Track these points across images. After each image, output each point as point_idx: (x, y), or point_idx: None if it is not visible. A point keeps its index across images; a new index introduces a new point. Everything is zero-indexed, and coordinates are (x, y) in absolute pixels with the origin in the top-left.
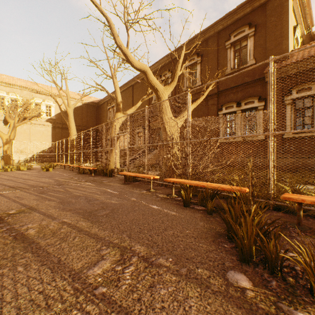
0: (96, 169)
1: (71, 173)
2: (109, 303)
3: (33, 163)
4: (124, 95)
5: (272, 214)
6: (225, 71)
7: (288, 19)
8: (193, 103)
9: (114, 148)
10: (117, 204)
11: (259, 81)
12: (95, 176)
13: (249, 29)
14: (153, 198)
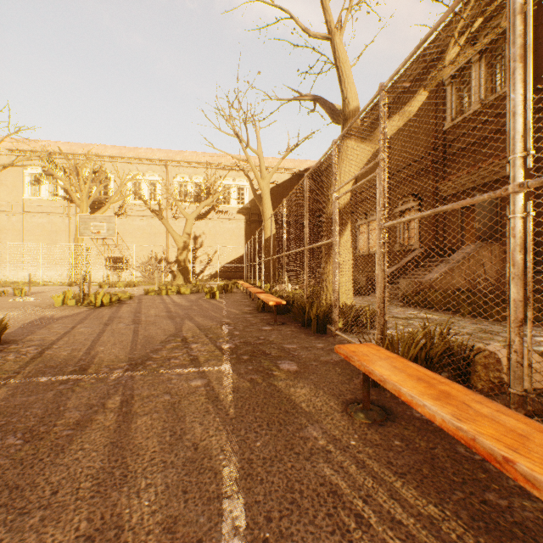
0: (290, 301)
1: (238, 309)
2: None
3: (216, 281)
4: None
5: None
6: None
7: None
8: None
9: (331, 240)
10: None
11: None
12: (278, 327)
13: None
14: None
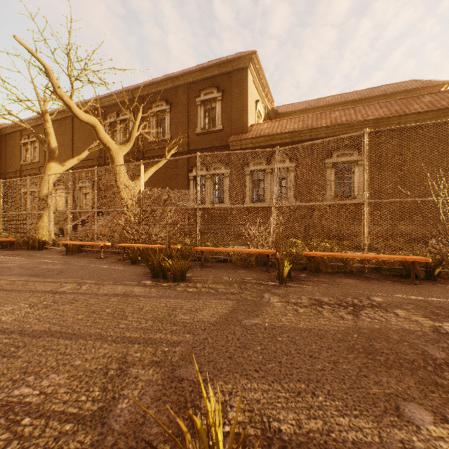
0: (12, 241)
1: None
2: (76, 293)
3: None
4: (57, 128)
5: (195, 263)
6: (196, 129)
7: (247, 95)
8: (154, 166)
9: (48, 212)
10: (64, 268)
11: (226, 148)
12: (14, 251)
13: (217, 92)
14: (103, 262)
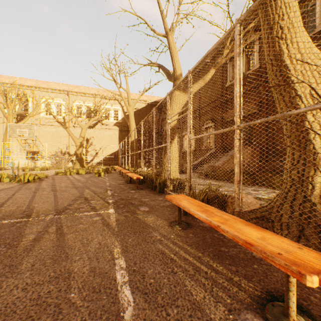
0: (145, 177)
1: (116, 182)
2: None
3: (101, 166)
4: None
5: None
6: None
7: None
8: None
9: (166, 144)
10: None
11: None
12: (138, 191)
13: None
14: None
